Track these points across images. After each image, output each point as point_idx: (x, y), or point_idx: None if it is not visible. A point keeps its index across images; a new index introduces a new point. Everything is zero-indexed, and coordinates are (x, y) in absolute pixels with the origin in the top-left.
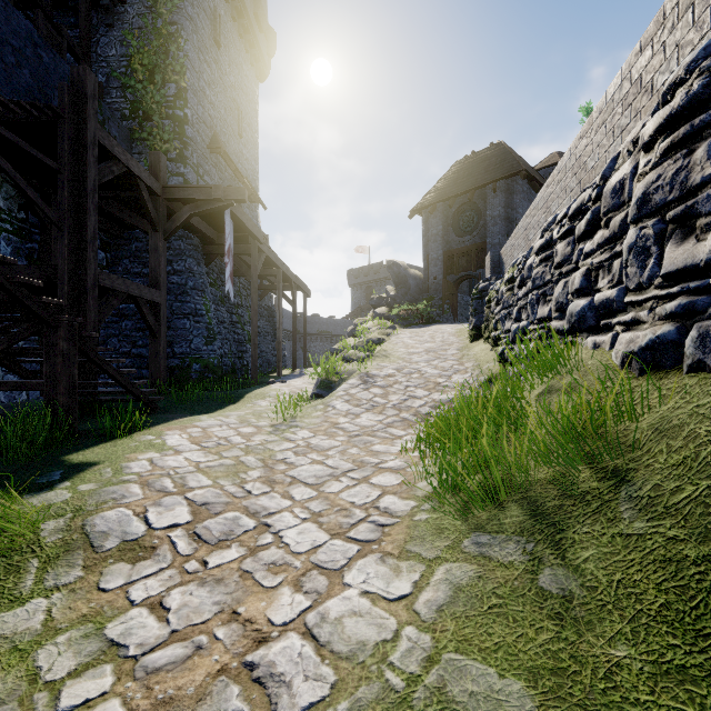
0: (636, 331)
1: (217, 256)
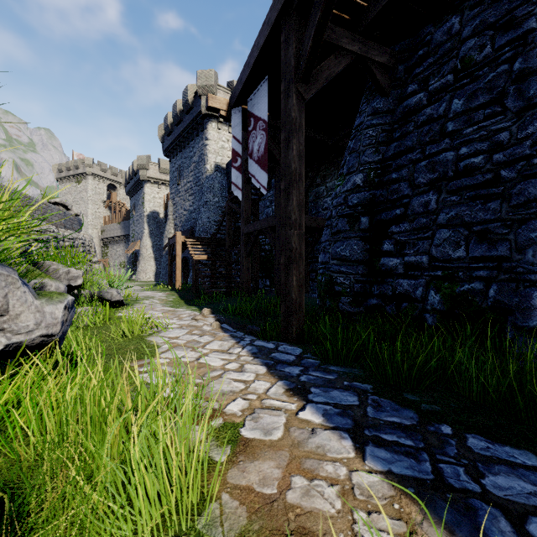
0: None
1: (366, 68)
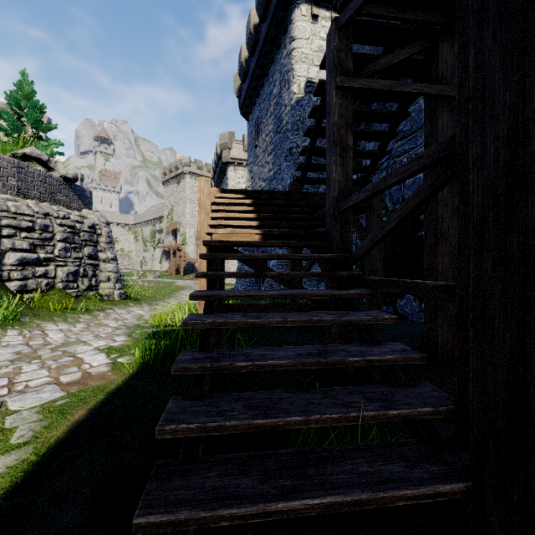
0: None
1: None
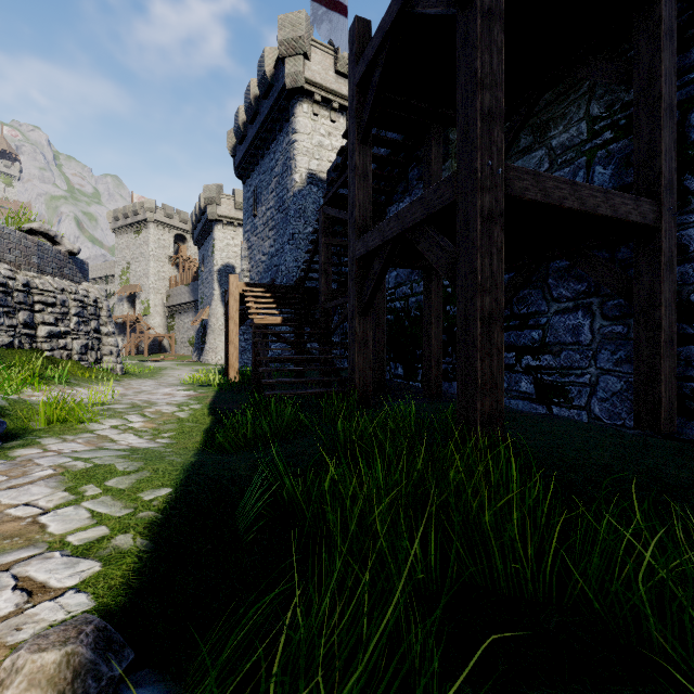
0: (1, 338)
1: None
